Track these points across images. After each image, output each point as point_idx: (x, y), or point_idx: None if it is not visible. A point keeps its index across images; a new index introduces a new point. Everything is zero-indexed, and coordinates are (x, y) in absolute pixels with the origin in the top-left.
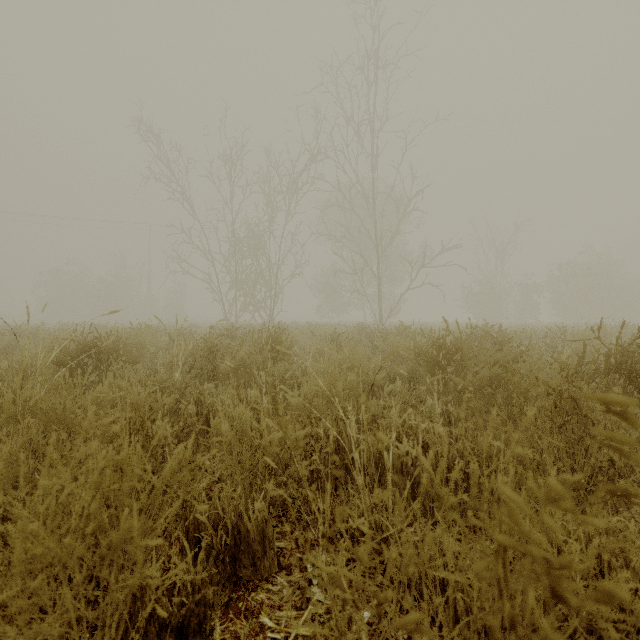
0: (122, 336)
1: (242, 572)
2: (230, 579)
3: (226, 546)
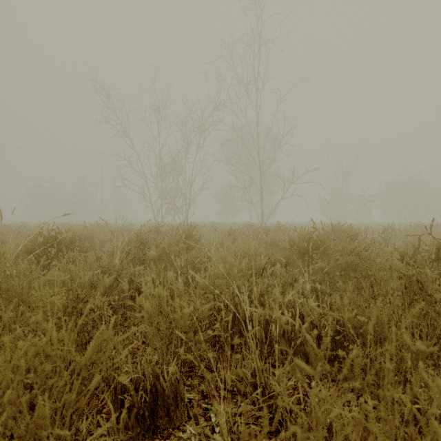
0: (78, 232)
1: (158, 422)
2: (148, 429)
3: (145, 401)
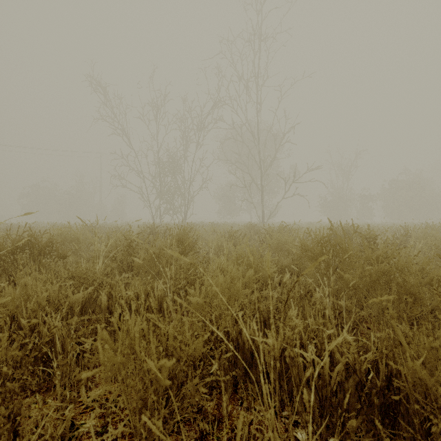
0: (61, 233)
1: None
2: None
3: None
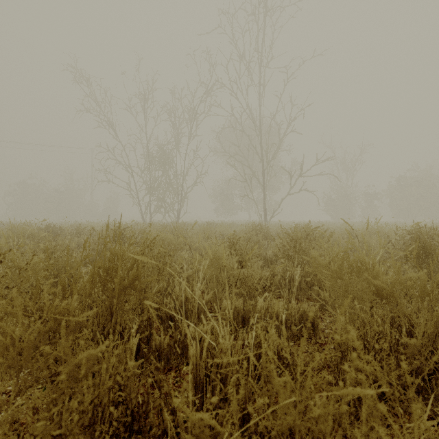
0: None
1: None
2: None
3: None
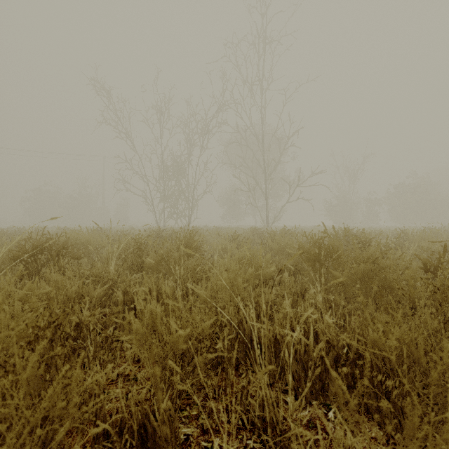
0: (73, 237)
1: None
2: None
3: (132, 444)
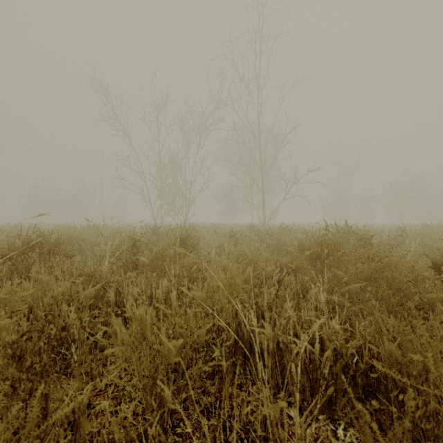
0: (67, 234)
1: None
2: None
3: None
